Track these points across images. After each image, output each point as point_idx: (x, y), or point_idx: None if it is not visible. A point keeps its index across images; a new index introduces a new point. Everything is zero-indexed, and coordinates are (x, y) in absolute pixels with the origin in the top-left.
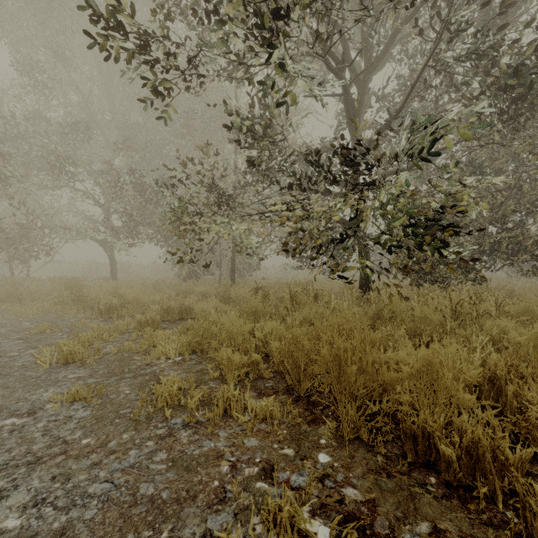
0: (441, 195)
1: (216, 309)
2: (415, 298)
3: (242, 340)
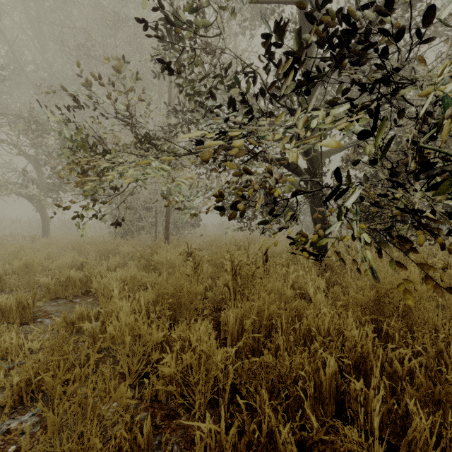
0: (403, 142)
1: (132, 281)
2: (417, 270)
3: (154, 344)
